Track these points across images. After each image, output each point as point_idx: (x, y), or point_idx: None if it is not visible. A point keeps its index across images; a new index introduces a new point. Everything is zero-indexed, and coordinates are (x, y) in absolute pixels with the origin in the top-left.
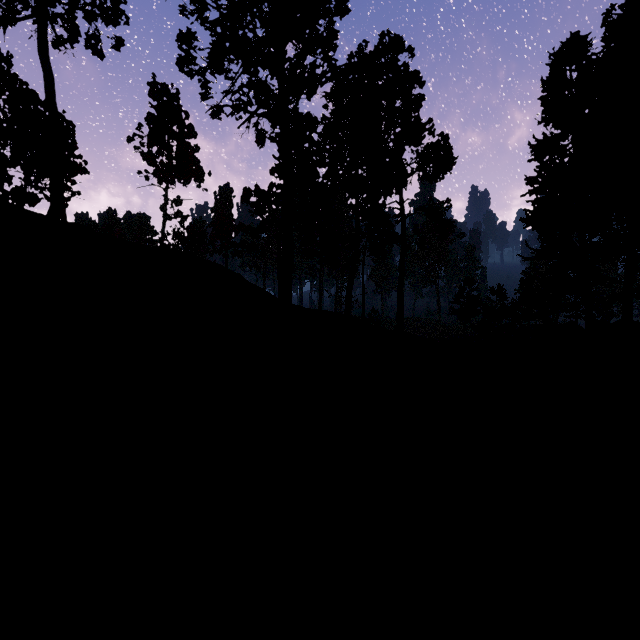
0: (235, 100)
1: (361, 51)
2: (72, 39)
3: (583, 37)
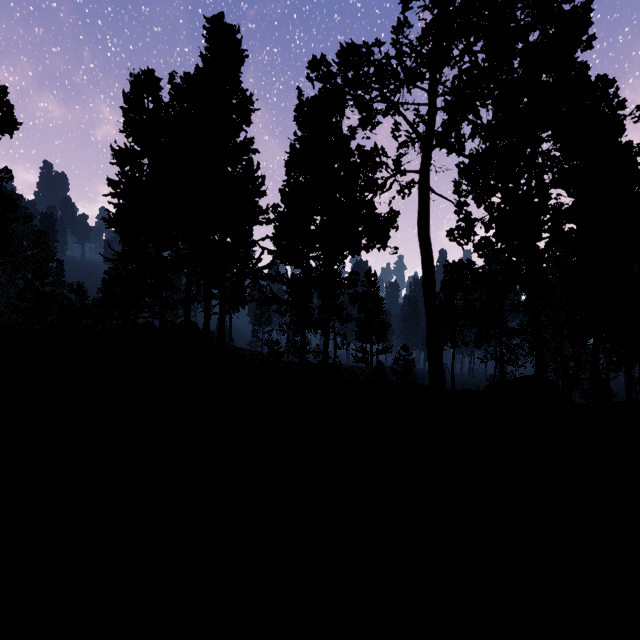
0: None
1: None
2: None
3: (158, 78)
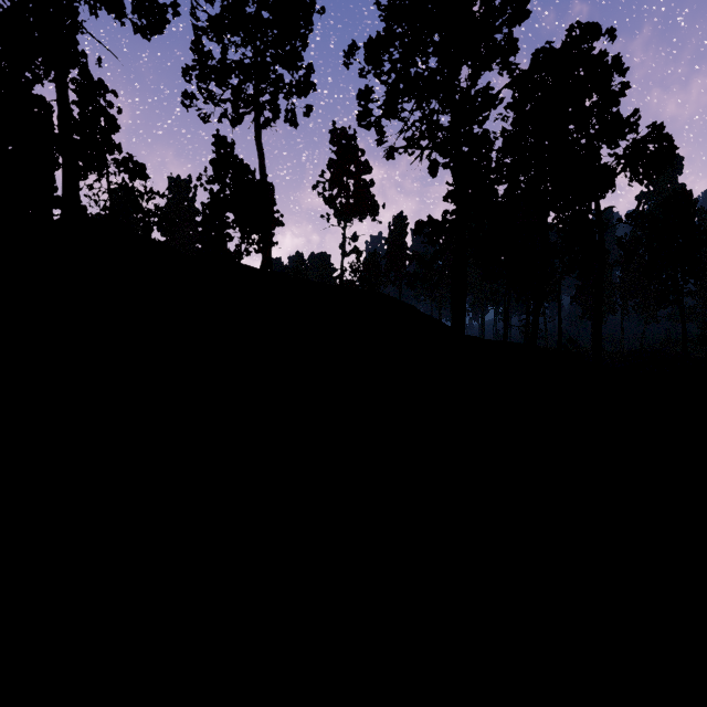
0: (408, 138)
1: (543, 55)
2: (275, 118)
3: None
